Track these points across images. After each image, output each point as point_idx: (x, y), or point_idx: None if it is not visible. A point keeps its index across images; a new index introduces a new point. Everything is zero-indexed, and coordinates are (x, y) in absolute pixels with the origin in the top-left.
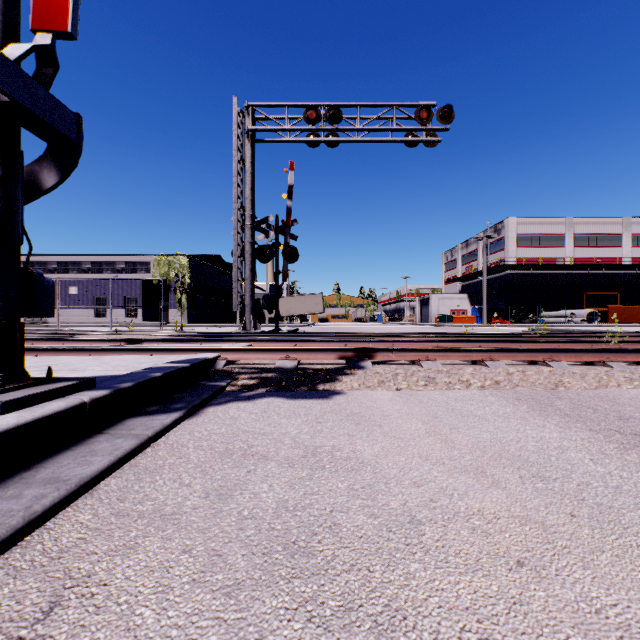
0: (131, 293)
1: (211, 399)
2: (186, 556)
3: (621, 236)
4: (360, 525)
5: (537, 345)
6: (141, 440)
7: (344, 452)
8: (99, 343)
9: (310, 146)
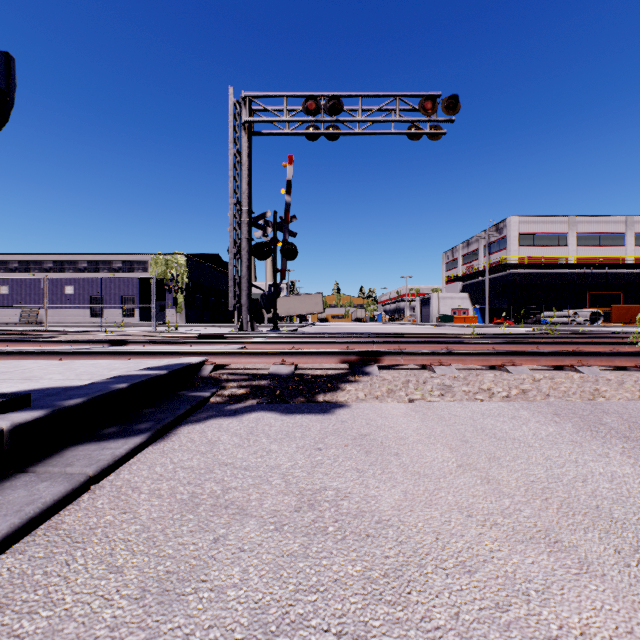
0: (128, 293)
1: (189, 414)
2: None
3: (624, 235)
4: None
5: (555, 347)
6: (74, 484)
7: (353, 501)
8: (80, 345)
9: (309, 139)
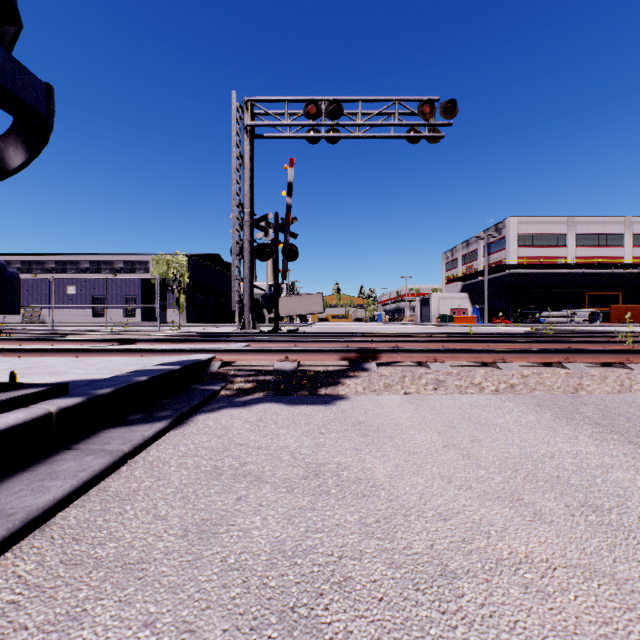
0: (130, 293)
1: (202, 405)
2: (147, 633)
3: (623, 235)
4: (378, 580)
5: (547, 345)
6: (115, 457)
7: (352, 472)
8: (90, 343)
9: (310, 142)
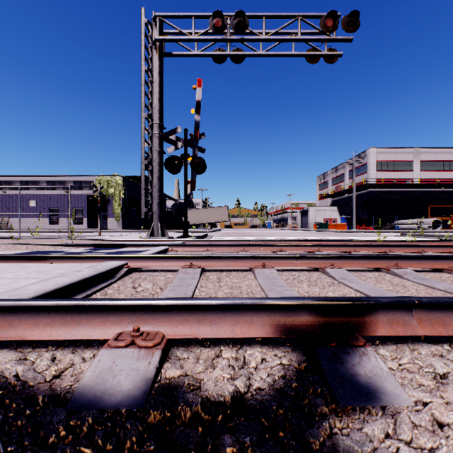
0: (78, 205)
1: None
2: None
3: None
4: None
5: None
6: None
7: None
8: None
9: (216, 62)
